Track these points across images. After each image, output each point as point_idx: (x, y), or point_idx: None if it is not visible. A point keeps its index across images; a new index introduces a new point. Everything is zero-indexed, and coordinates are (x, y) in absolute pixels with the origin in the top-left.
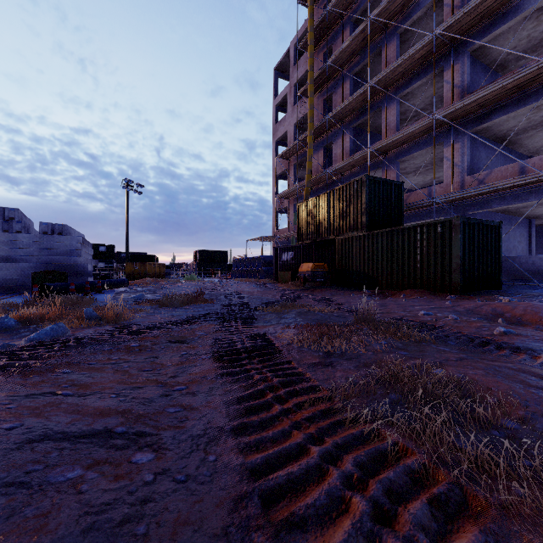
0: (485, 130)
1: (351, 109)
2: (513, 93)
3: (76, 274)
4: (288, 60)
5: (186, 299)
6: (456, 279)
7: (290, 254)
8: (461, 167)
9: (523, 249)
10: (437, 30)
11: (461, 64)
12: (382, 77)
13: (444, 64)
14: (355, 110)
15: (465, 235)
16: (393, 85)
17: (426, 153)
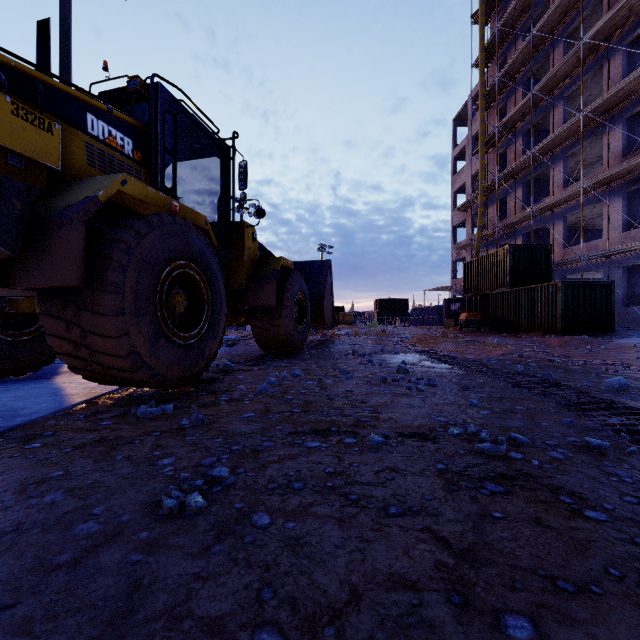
0: None
1: (520, 168)
2: None
3: None
4: (467, 110)
5: (377, 333)
6: (559, 324)
7: (457, 304)
8: (617, 224)
9: None
10: (583, 112)
11: (617, 131)
12: (543, 145)
13: (603, 130)
14: (525, 168)
15: (568, 293)
16: (559, 146)
17: (598, 204)
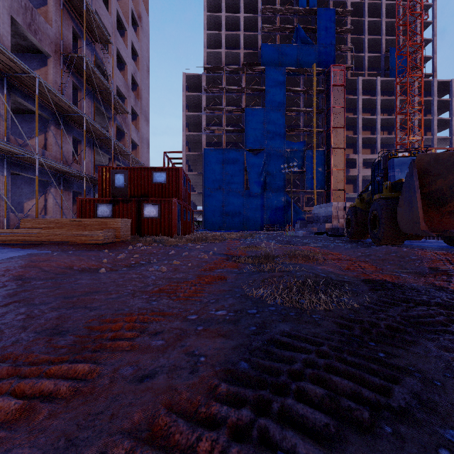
0: None
1: None
2: None
3: None
4: None
5: None
6: None
7: None
8: None
9: None
10: None
11: None
12: None
13: None
14: None
15: None
16: None
17: None
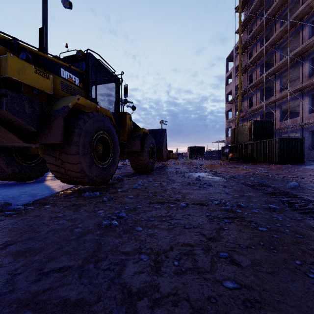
0: None
1: (259, 82)
2: None
3: None
4: (233, 54)
5: (188, 163)
6: (276, 159)
7: (228, 149)
8: (306, 110)
9: None
10: (289, 55)
11: (306, 64)
12: (270, 71)
13: (299, 64)
14: (261, 82)
15: (281, 144)
16: (277, 72)
17: (297, 100)
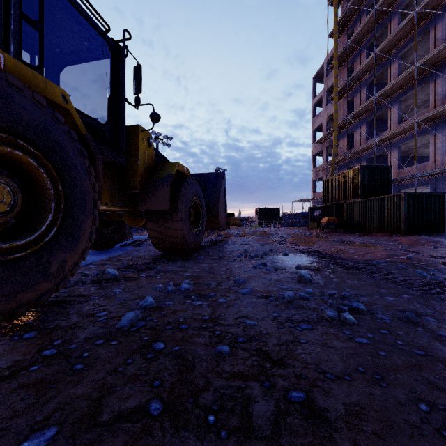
0: None
1: (365, 110)
2: None
3: None
4: (323, 70)
5: (260, 233)
6: (403, 226)
7: (318, 211)
8: (441, 150)
9: None
10: (417, 64)
11: (442, 79)
12: (383, 92)
13: (430, 79)
14: (368, 110)
15: (410, 202)
16: (394, 93)
17: (424, 136)
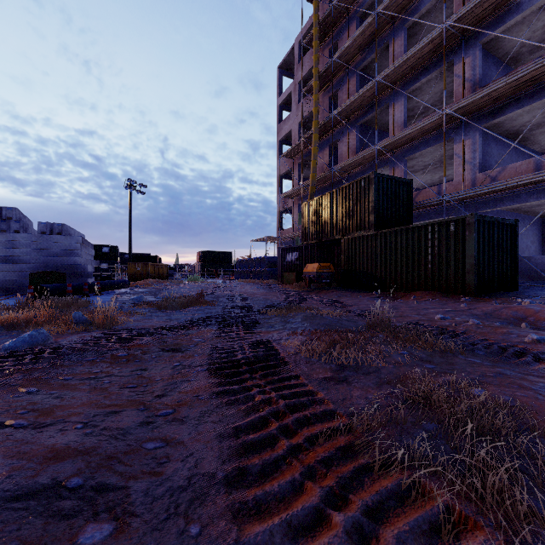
0: (498, 125)
1: (357, 105)
2: (528, 86)
3: (76, 275)
4: (293, 58)
5: (185, 302)
6: (471, 280)
7: (295, 254)
8: (472, 164)
9: (536, 249)
10: (447, 21)
11: (473, 57)
12: (389, 72)
13: (454, 58)
14: (361, 107)
15: (479, 234)
16: (401, 80)
17: (435, 150)
